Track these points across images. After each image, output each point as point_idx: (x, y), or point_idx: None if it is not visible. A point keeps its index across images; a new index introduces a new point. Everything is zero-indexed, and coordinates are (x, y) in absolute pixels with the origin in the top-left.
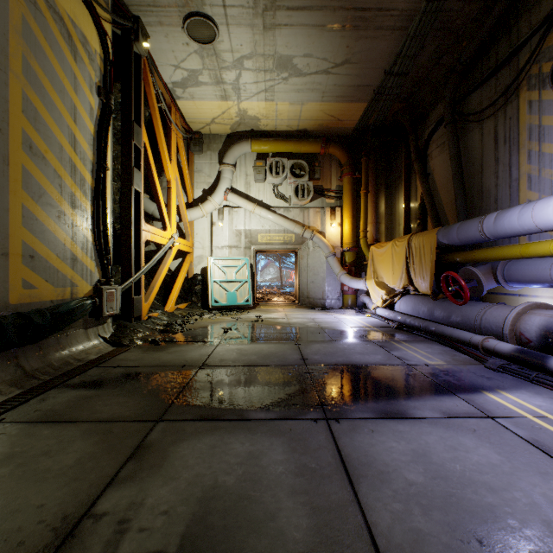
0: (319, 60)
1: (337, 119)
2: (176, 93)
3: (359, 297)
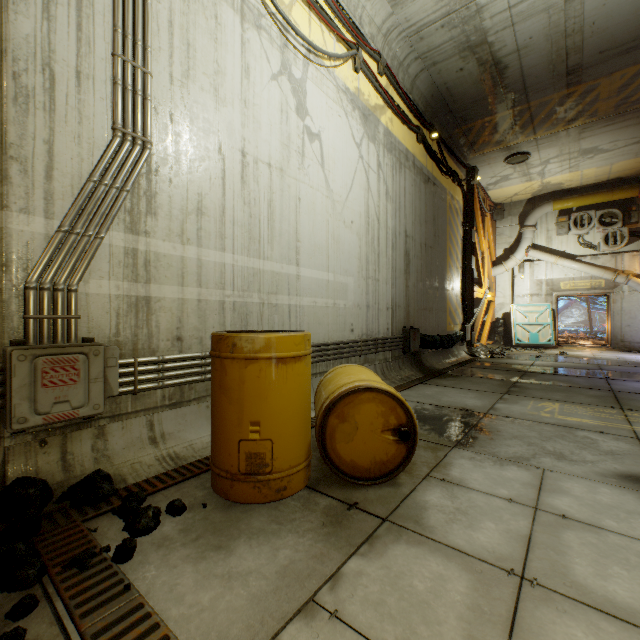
0: (626, 140)
1: None
2: (488, 188)
3: None
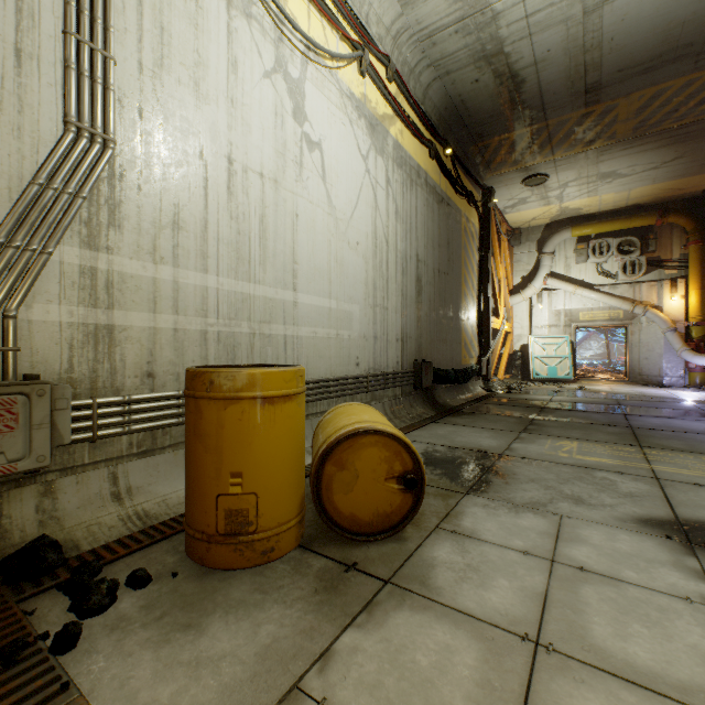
0: (644, 165)
1: (676, 189)
2: (505, 211)
3: None
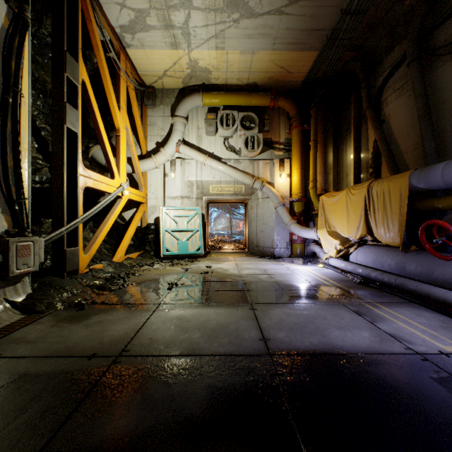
0: None
1: (286, 71)
2: (125, 40)
3: (309, 246)
